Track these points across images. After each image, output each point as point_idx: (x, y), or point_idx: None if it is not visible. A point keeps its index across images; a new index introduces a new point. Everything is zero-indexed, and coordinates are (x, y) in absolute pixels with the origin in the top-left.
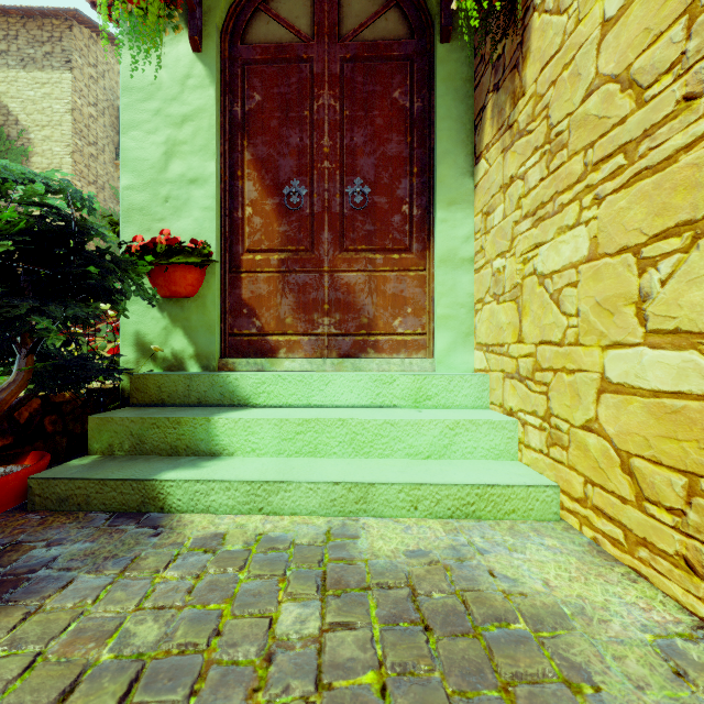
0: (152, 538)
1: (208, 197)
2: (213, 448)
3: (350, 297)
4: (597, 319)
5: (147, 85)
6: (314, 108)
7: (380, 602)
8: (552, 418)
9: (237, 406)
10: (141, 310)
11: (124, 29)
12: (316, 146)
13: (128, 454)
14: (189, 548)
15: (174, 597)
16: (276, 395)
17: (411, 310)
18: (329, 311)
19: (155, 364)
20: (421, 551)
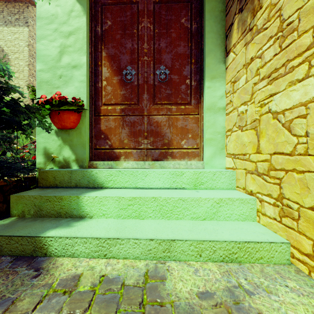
0: (33, 279)
1: (82, 75)
2: (81, 213)
3: (158, 129)
4: None
5: (50, 15)
6: (139, 28)
7: None
8: (284, 200)
9: (96, 188)
10: (47, 136)
11: None
12: (140, 48)
13: (32, 217)
14: (54, 289)
15: None
16: (118, 182)
17: (191, 136)
18: (147, 136)
19: (54, 164)
20: (208, 293)
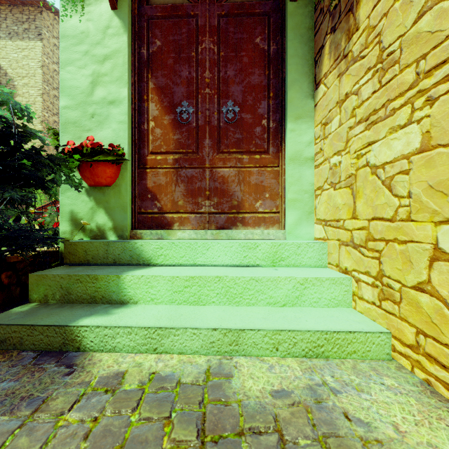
0: (65, 377)
1: (122, 114)
2: (122, 298)
3: (224, 186)
4: (430, 199)
5: (79, 33)
6: (198, 50)
7: None
8: (384, 278)
9: (142, 265)
10: (74, 195)
11: None
12: (200, 78)
13: (58, 302)
14: (94, 387)
15: (70, 444)
16: (171, 257)
17: (269, 195)
18: (209, 196)
19: (84, 234)
20: (284, 391)
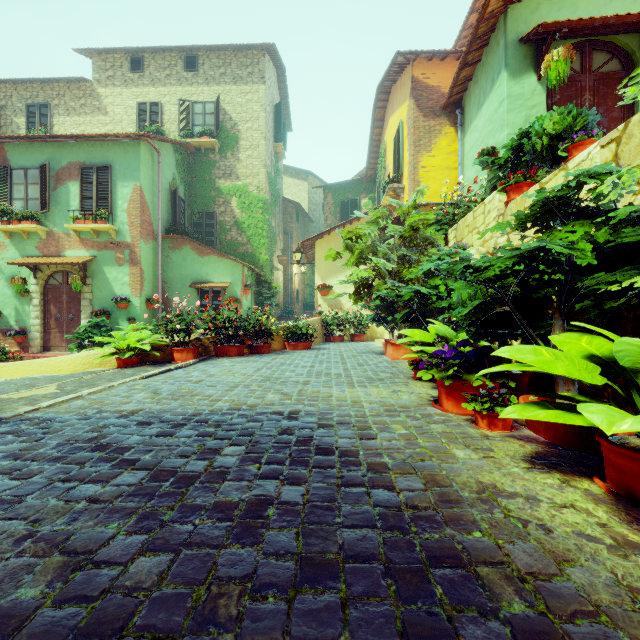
0: None
1: None
2: None
3: None
4: None
5: (517, 94)
6: (581, 100)
7: None
8: None
9: None
10: None
11: (508, 74)
12: None
13: None
14: None
15: None
16: None
17: None
18: None
19: None
20: None
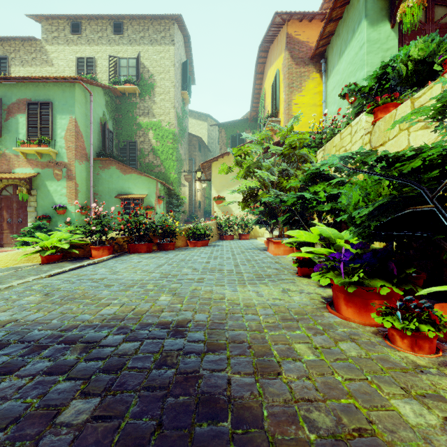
0: None
1: None
2: None
3: None
4: None
5: (375, 39)
6: None
7: None
8: None
9: None
10: None
11: (367, 22)
12: None
13: None
14: None
15: None
16: None
17: None
18: None
19: None
20: None
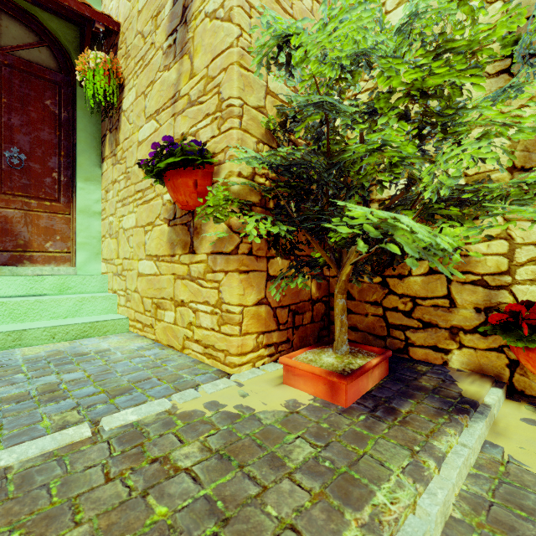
0: None
1: None
2: None
3: (8, 226)
4: (137, 250)
5: None
6: None
7: (27, 363)
8: (127, 290)
9: None
10: None
11: None
12: None
13: None
14: None
15: None
16: None
17: (60, 238)
18: None
19: None
20: (54, 350)
